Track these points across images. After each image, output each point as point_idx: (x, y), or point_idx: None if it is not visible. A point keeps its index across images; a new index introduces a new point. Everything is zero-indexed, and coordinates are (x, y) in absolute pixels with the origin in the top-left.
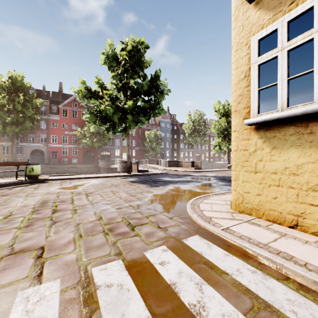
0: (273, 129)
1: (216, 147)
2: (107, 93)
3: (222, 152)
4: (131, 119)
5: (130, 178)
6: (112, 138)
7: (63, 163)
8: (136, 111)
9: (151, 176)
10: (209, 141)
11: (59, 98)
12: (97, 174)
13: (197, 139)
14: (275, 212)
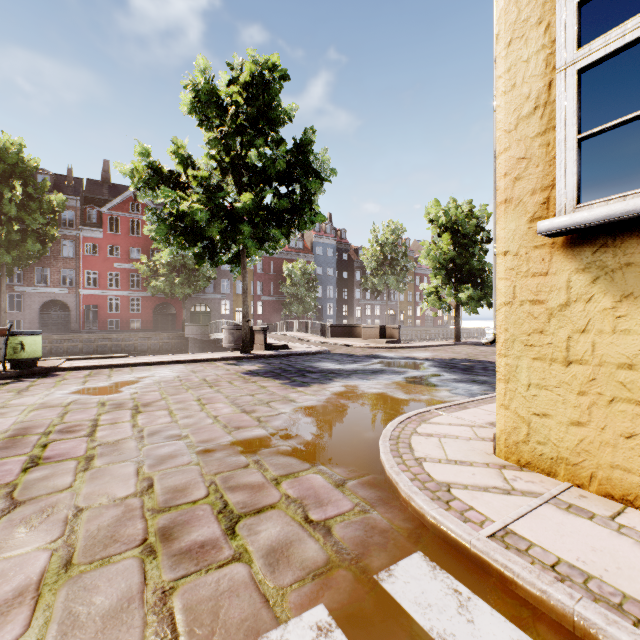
0: (622, 246)
1: (432, 297)
2: (196, 175)
3: (444, 306)
4: (250, 235)
5: (248, 364)
6: (214, 277)
7: (110, 330)
8: (261, 216)
9: (294, 358)
10: (413, 284)
11: (102, 193)
12: (175, 355)
13: (390, 281)
14: (630, 475)
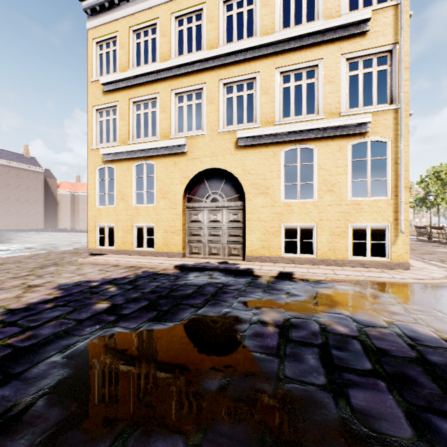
0: None
1: None
2: None
3: None
4: None
5: None
6: None
7: None
8: None
9: None
10: None
11: None
12: None
13: None
14: None
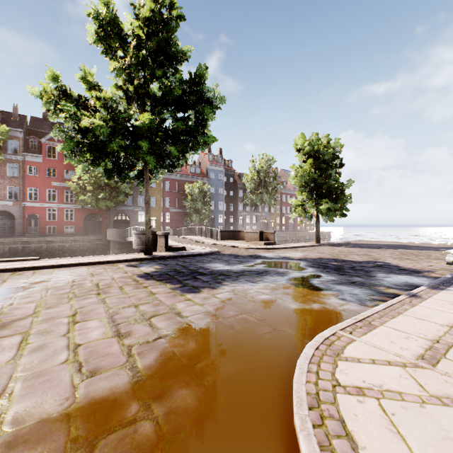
0: None
1: (299, 209)
2: (99, 96)
3: (307, 216)
4: (149, 151)
5: (147, 266)
6: (131, 193)
7: (48, 234)
8: (159, 136)
9: (189, 259)
10: (280, 200)
11: (43, 128)
12: (84, 257)
13: (264, 198)
14: None
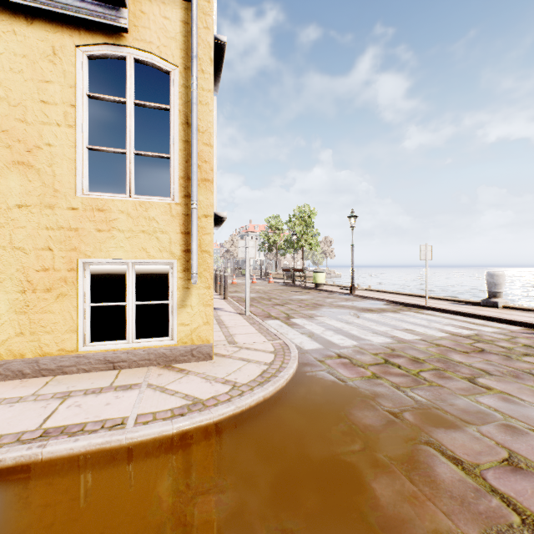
0: None
1: None
2: None
3: None
4: None
5: None
6: None
7: None
8: None
9: None
10: None
11: None
12: None
13: None
14: None
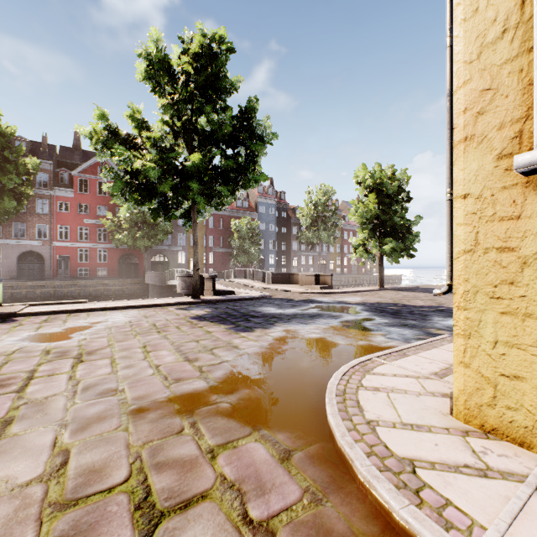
0: None
1: (360, 249)
2: (149, 136)
3: (370, 257)
4: (199, 191)
5: (197, 309)
6: (171, 231)
7: (80, 277)
8: (209, 175)
9: (239, 303)
10: (342, 238)
11: (73, 159)
12: (131, 300)
13: (322, 235)
14: None
